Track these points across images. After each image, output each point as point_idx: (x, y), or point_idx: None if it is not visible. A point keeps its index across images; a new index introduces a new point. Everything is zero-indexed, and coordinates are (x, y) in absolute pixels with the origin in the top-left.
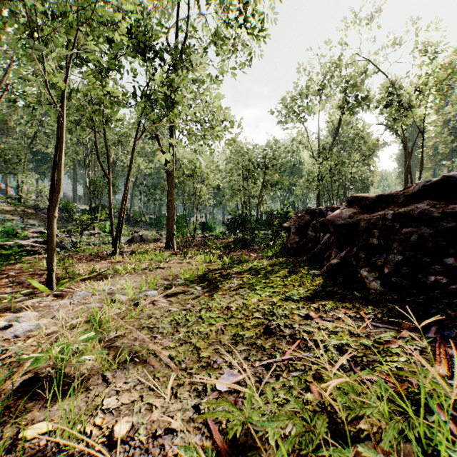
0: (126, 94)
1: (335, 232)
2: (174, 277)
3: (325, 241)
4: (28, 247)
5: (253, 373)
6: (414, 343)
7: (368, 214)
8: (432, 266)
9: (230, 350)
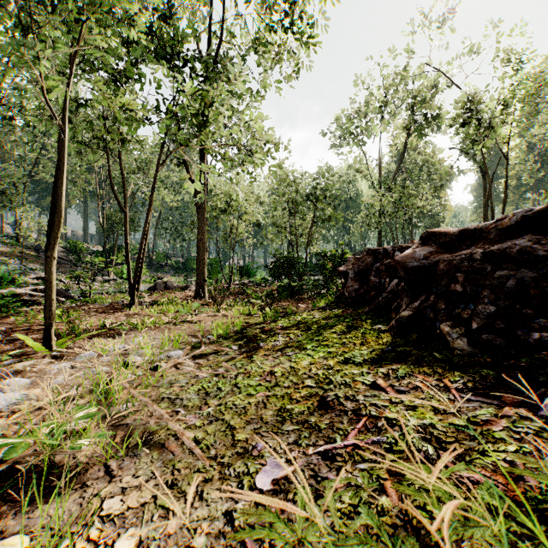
0: (144, 107)
1: (406, 277)
2: (204, 333)
3: (392, 288)
4: (26, 296)
5: (305, 464)
6: (524, 425)
7: (448, 254)
8: (535, 320)
9: (275, 431)
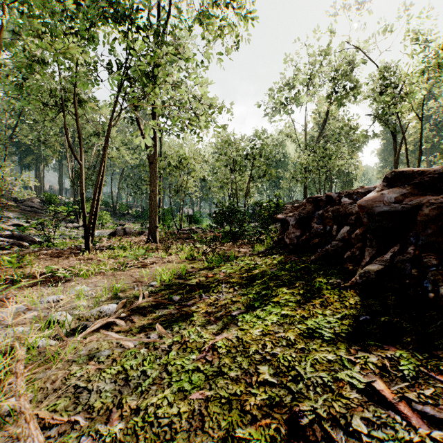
0: (91, 58)
1: (370, 224)
2: (148, 280)
3: (342, 236)
4: None
5: None
6: None
7: (432, 195)
8: None
9: None
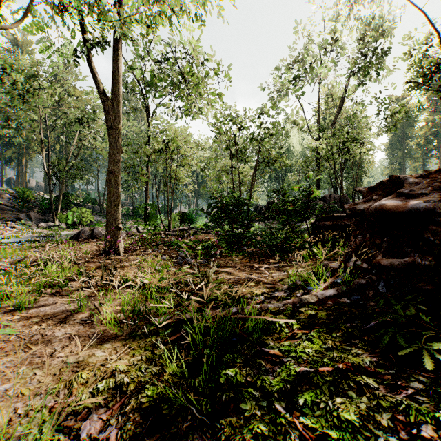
0: None
1: None
2: None
3: None
4: None
5: None
6: None
7: None
8: None
9: None
